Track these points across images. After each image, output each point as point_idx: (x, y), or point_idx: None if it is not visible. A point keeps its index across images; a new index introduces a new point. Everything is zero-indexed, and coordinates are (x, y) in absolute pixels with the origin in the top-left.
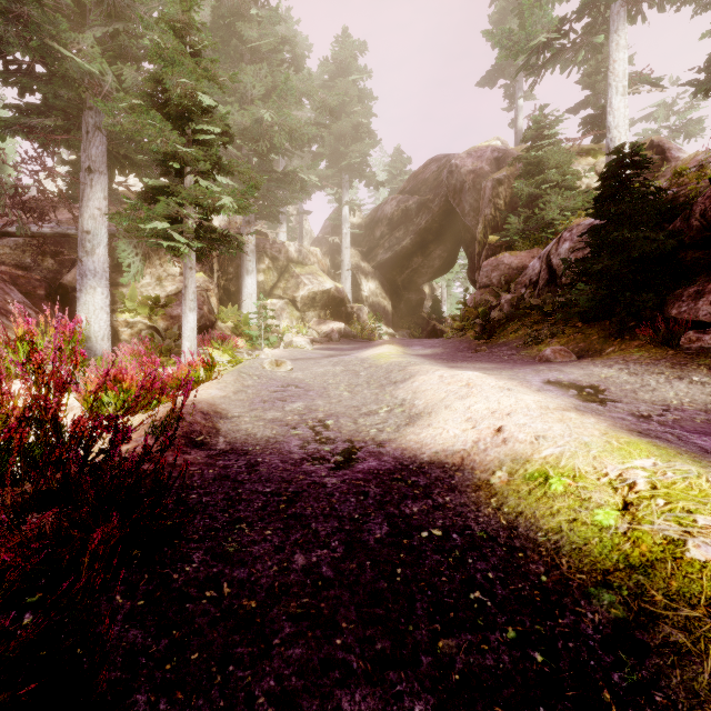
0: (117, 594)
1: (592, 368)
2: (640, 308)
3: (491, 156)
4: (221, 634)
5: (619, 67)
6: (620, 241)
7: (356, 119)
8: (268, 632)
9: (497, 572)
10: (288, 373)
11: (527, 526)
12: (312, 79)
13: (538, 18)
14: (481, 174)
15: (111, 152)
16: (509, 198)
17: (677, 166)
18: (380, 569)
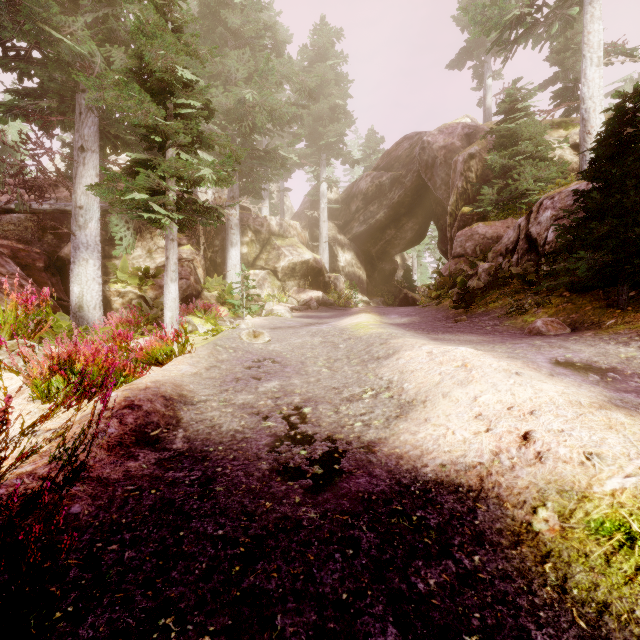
0: None
1: (604, 345)
2: None
3: (462, 132)
4: None
5: (593, 38)
6: (624, 204)
7: (333, 101)
8: None
9: None
10: (265, 345)
11: (627, 639)
12: (292, 62)
13: None
14: (452, 150)
15: (103, 132)
16: (480, 171)
17: None
18: None
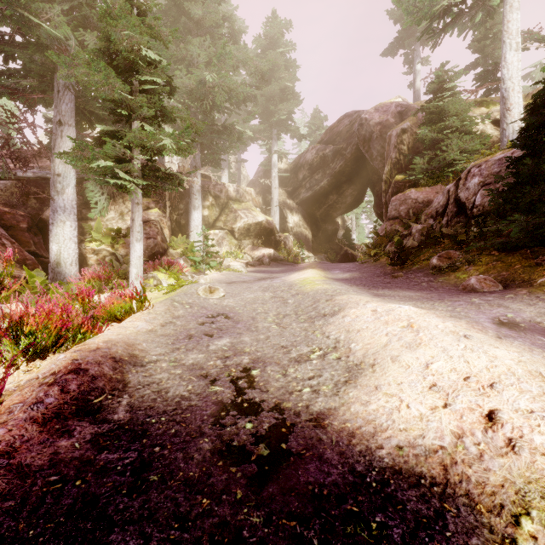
0: None
1: (543, 304)
2: None
3: (395, 110)
4: None
5: (512, 26)
6: None
7: (283, 83)
8: None
9: None
10: (220, 300)
11: None
12: (247, 48)
13: None
14: (387, 125)
15: (79, 108)
16: (411, 144)
17: None
18: None
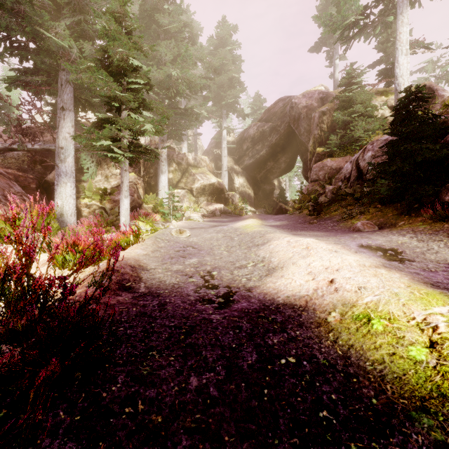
0: (60, 411)
1: (391, 236)
2: (423, 195)
3: (318, 96)
4: (135, 446)
5: (403, 36)
6: (409, 150)
7: (230, 74)
8: (170, 444)
9: (338, 394)
10: (187, 238)
11: (357, 356)
12: (203, 49)
13: (349, 6)
14: (311, 108)
15: (76, 97)
16: (330, 123)
17: (445, 100)
18: (252, 390)
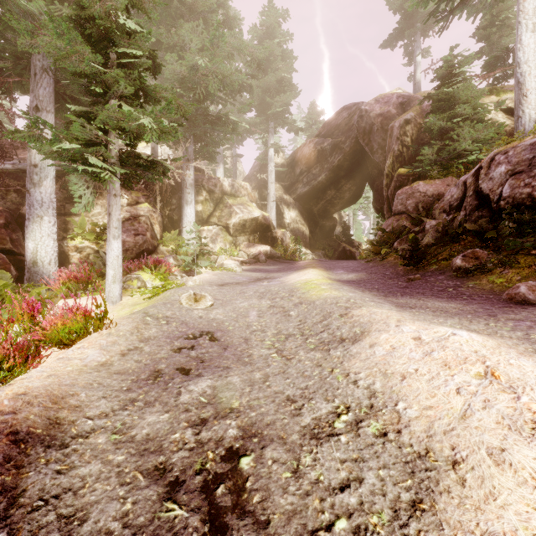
0: None
1: None
2: None
3: (397, 101)
4: None
5: (529, 5)
6: None
7: (279, 74)
8: None
9: None
10: (206, 311)
11: None
12: (242, 34)
13: None
14: (388, 117)
15: (59, 94)
16: (415, 135)
17: None
18: None
